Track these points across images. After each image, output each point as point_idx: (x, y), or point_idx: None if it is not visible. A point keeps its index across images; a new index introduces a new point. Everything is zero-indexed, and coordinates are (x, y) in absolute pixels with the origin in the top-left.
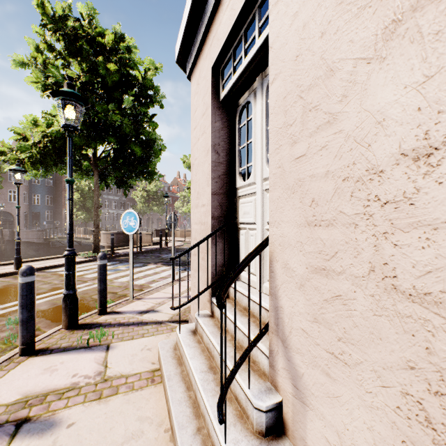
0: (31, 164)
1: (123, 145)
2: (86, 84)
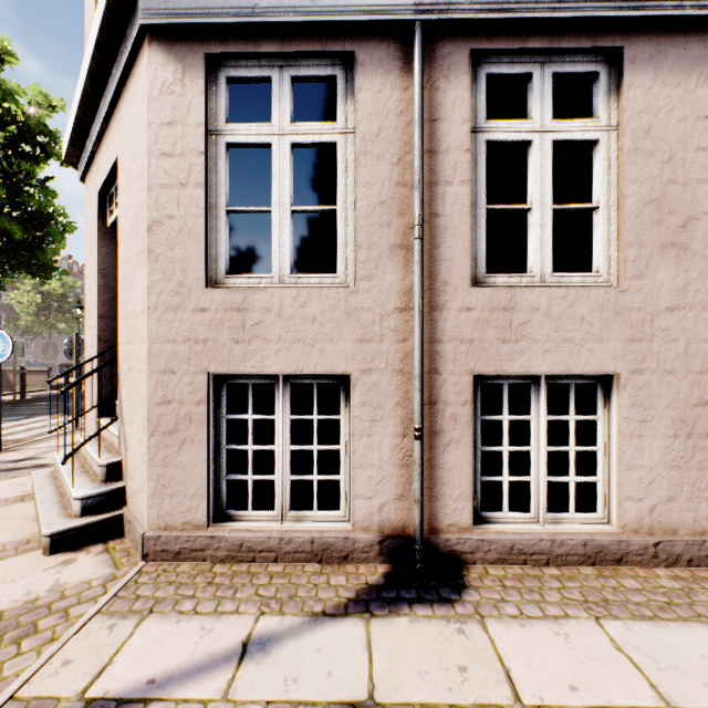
0: None
1: None
2: None
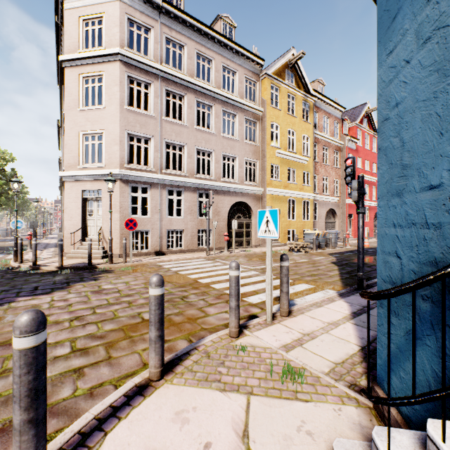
0: None
1: None
2: None
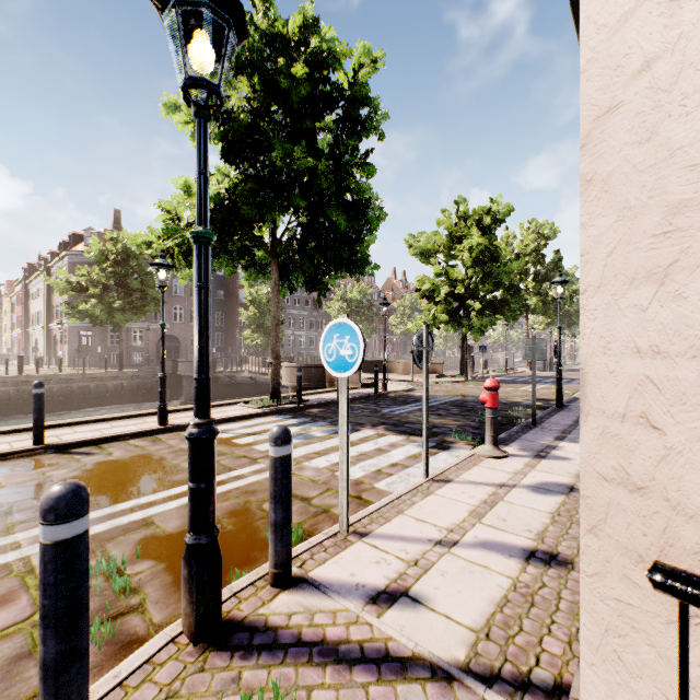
0: (183, 257)
1: (317, 214)
2: (258, 113)
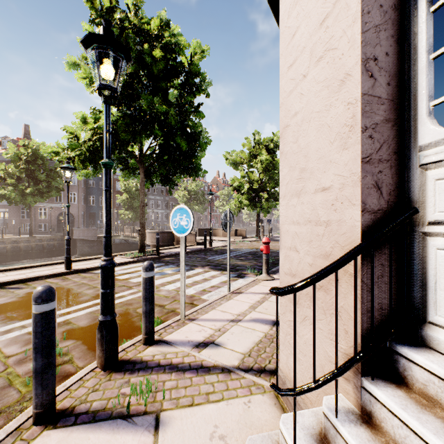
0: (81, 163)
1: (168, 139)
2: (131, 76)
